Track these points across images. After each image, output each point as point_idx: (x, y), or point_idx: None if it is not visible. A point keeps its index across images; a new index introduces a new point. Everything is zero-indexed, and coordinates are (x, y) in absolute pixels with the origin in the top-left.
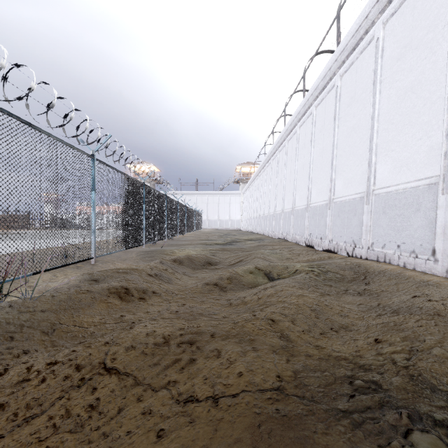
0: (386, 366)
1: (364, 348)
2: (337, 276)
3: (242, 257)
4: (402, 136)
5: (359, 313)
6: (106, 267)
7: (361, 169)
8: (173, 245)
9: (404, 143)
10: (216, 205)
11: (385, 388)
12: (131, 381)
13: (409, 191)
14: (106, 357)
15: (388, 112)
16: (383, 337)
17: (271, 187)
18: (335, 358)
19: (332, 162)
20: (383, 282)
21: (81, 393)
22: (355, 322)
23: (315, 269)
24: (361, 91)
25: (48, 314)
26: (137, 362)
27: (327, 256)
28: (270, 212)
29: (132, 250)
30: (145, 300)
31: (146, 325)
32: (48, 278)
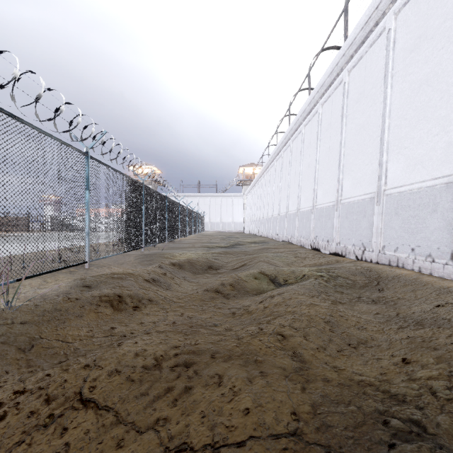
0: (424, 398)
1: (391, 371)
2: (348, 282)
3: (246, 261)
4: (417, 132)
5: (378, 325)
6: (101, 271)
7: (371, 168)
8: (174, 248)
9: (419, 140)
10: (219, 207)
11: (431, 432)
12: (111, 419)
13: (424, 190)
14: (84, 385)
15: (400, 107)
16: (412, 356)
17: (275, 189)
18: (358, 383)
19: (339, 161)
20: (399, 288)
21: (47, 435)
22: (375, 336)
23: (324, 274)
24: (371, 86)
25: (28, 327)
26: (121, 392)
27: (335, 260)
28: (274, 214)
29: (131, 254)
30: (139, 309)
31: (136, 341)
32: (37, 284)
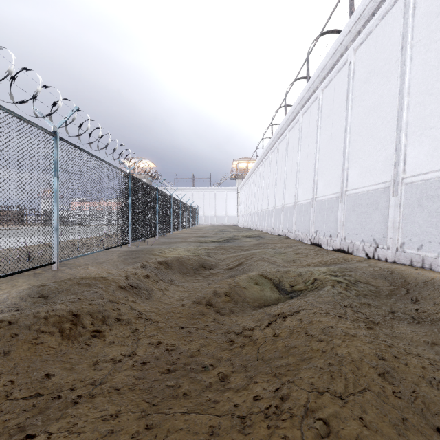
0: None
1: None
2: (371, 289)
3: (242, 259)
4: None
5: None
6: (74, 273)
7: (384, 154)
8: (164, 243)
9: None
10: (213, 201)
11: None
12: None
13: None
14: None
15: (423, 81)
16: None
17: (270, 182)
18: None
19: (344, 149)
20: None
21: None
22: None
23: (340, 278)
24: (383, 62)
25: None
26: None
27: (342, 257)
28: (269, 207)
29: (115, 250)
30: (101, 335)
31: None
32: None
